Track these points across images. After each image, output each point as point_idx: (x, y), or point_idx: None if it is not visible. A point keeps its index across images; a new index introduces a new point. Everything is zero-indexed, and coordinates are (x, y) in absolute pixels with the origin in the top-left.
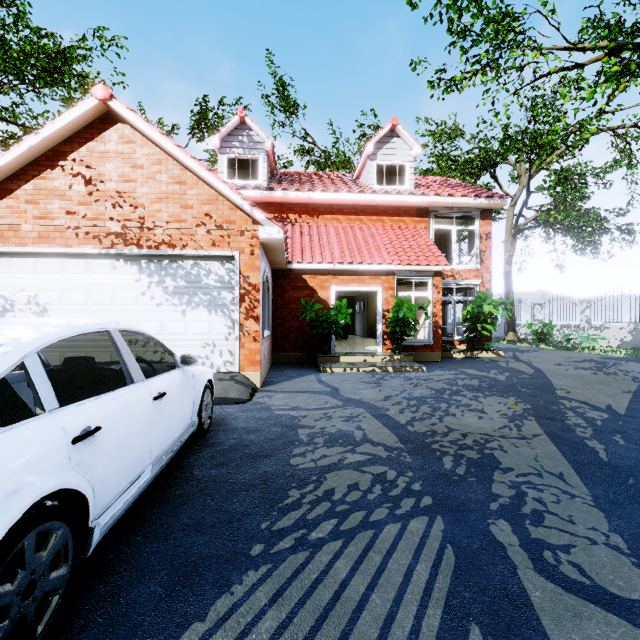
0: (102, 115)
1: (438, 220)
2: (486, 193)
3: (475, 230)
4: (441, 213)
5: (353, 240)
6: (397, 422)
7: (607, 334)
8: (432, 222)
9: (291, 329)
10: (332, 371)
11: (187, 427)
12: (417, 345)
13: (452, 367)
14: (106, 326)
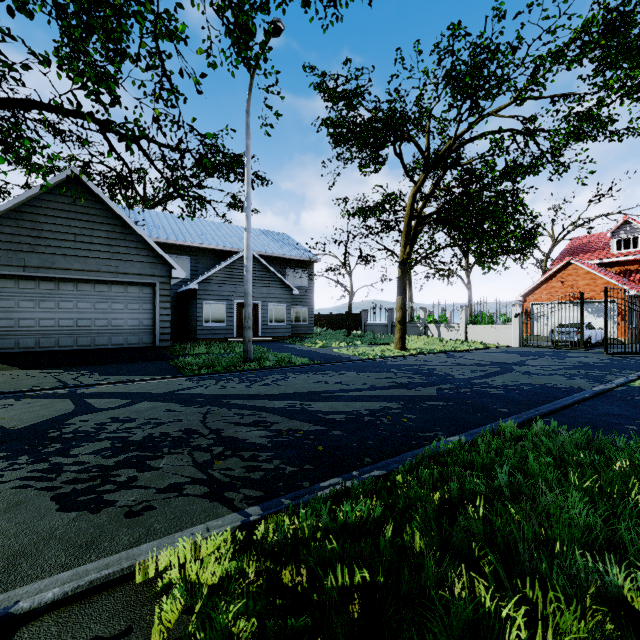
0: (566, 263)
1: None
2: None
3: None
4: None
5: None
6: None
7: None
8: None
9: None
10: None
11: (600, 341)
12: None
13: None
14: (589, 322)
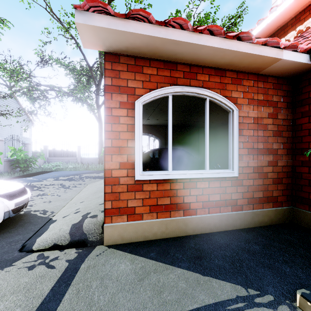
0: None
1: None
2: None
3: None
4: None
5: None
6: None
7: None
8: None
9: None
10: None
11: None
12: None
13: None
14: None
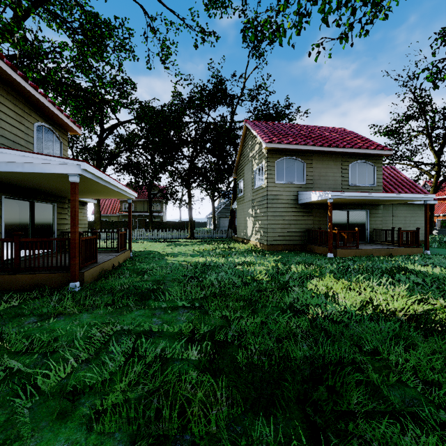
0: None
1: None
2: None
3: None
4: None
5: None
6: None
7: None
8: None
9: None
10: None
11: None
12: None
13: None
14: None
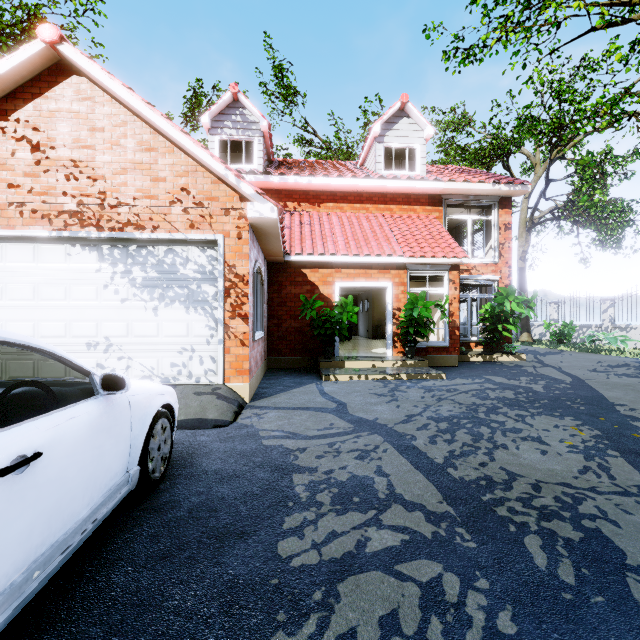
0: (53, 65)
1: (450, 210)
2: (506, 179)
3: (493, 220)
4: (455, 201)
5: (359, 230)
6: (431, 460)
7: (634, 335)
8: (445, 211)
9: (289, 330)
10: (336, 379)
11: (112, 490)
12: (431, 348)
13: (474, 374)
14: None
